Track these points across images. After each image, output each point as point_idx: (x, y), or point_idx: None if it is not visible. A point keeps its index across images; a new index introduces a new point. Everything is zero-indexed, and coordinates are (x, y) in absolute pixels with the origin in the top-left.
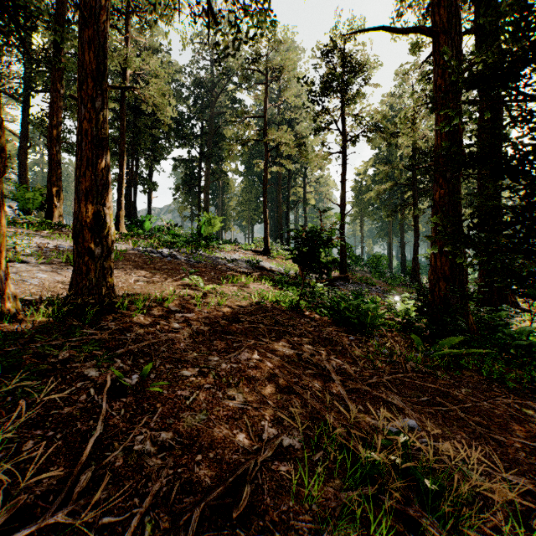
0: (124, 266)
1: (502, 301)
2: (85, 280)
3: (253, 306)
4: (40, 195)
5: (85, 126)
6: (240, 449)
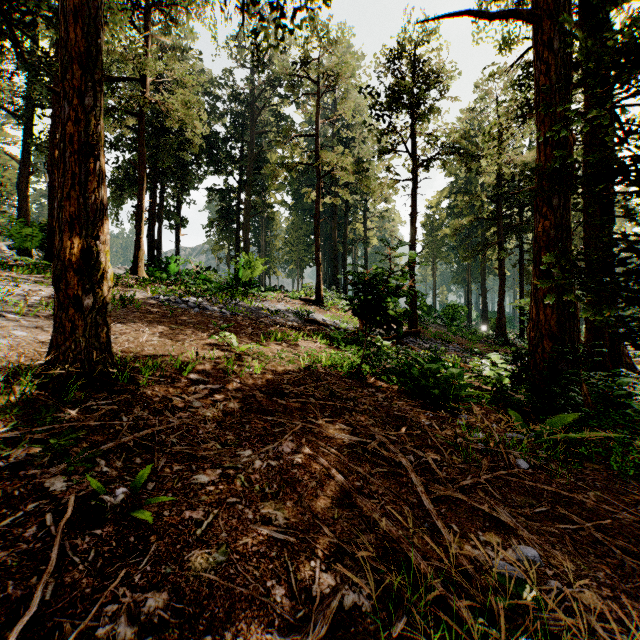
0: (136, 320)
1: (614, 362)
2: (70, 341)
3: (301, 372)
4: (41, 231)
5: (70, 130)
6: (276, 619)
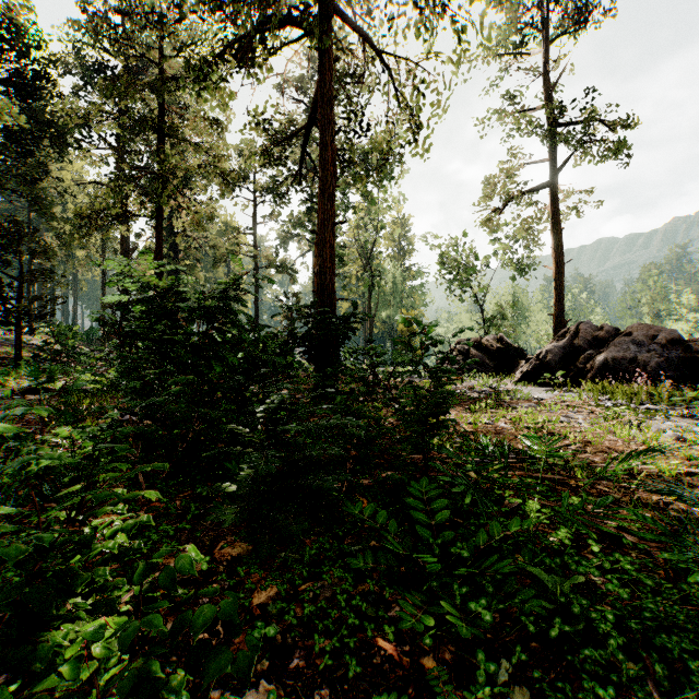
0: None
1: None
2: None
3: None
4: None
5: None
6: None
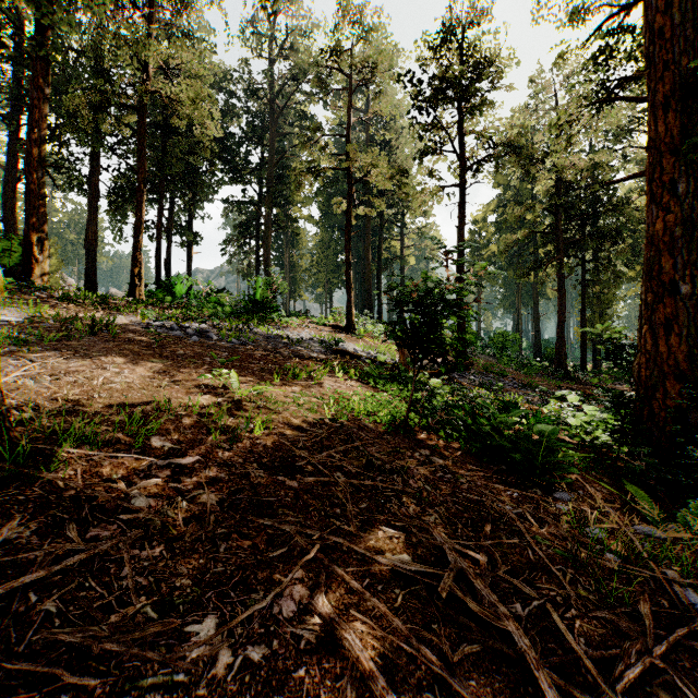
0: (103, 352)
1: None
2: None
3: (325, 426)
4: (22, 246)
5: None
6: None
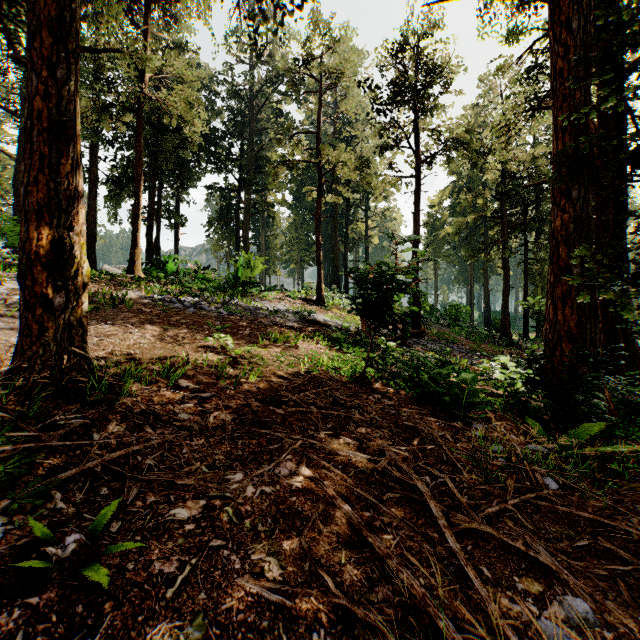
0: (125, 321)
1: (628, 365)
2: (38, 345)
3: (301, 376)
4: None
5: (39, 106)
6: None
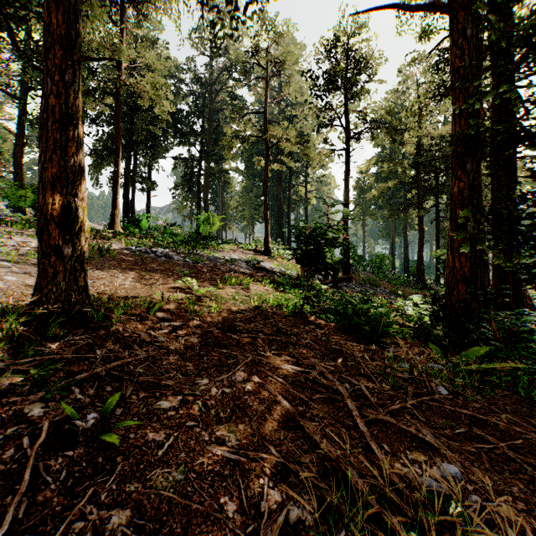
0: (111, 267)
1: (517, 303)
2: (52, 284)
3: (252, 311)
4: (33, 193)
5: (52, 102)
6: (228, 533)
